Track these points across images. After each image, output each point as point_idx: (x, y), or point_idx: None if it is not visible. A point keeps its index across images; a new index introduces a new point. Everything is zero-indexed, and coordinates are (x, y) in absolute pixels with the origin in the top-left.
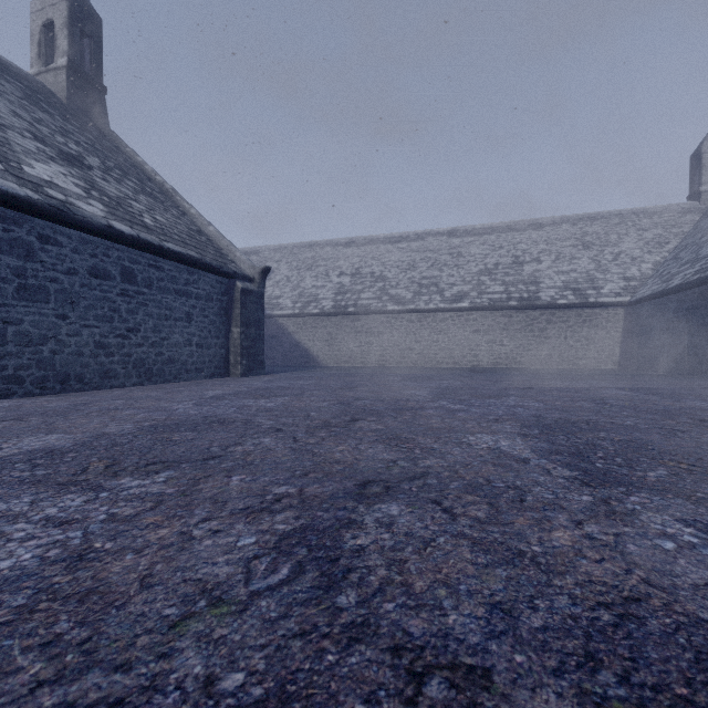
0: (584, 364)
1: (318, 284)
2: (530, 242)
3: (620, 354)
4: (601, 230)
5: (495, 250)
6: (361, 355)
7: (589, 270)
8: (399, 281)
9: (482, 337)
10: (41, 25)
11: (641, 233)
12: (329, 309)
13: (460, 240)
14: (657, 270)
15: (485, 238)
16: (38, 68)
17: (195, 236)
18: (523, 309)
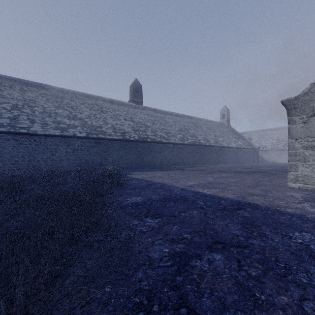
0: None
1: (266, 142)
2: None
3: None
4: None
5: None
6: (278, 160)
7: None
8: None
9: None
10: (222, 114)
11: None
12: (269, 149)
13: None
14: None
15: None
16: (221, 120)
17: (248, 144)
18: None
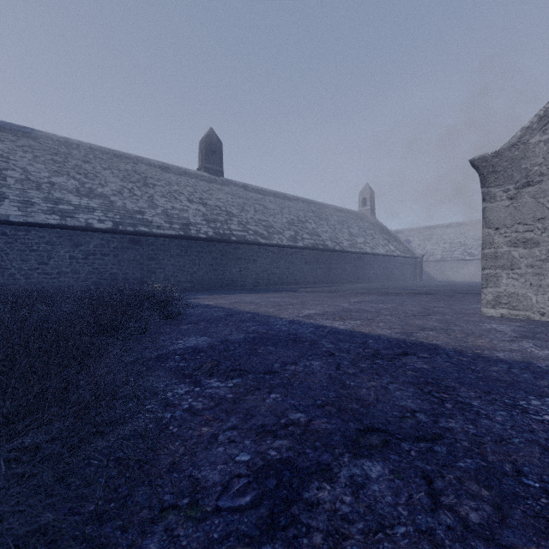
0: None
1: (433, 248)
2: None
3: None
4: None
5: None
6: (453, 276)
7: None
8: (473, 246)
9: None
10: (362, 198)
11: None
12: (439, 259)
13: None
14: None
15: None
16: (361, 208)
17: (406, 249)
18: None
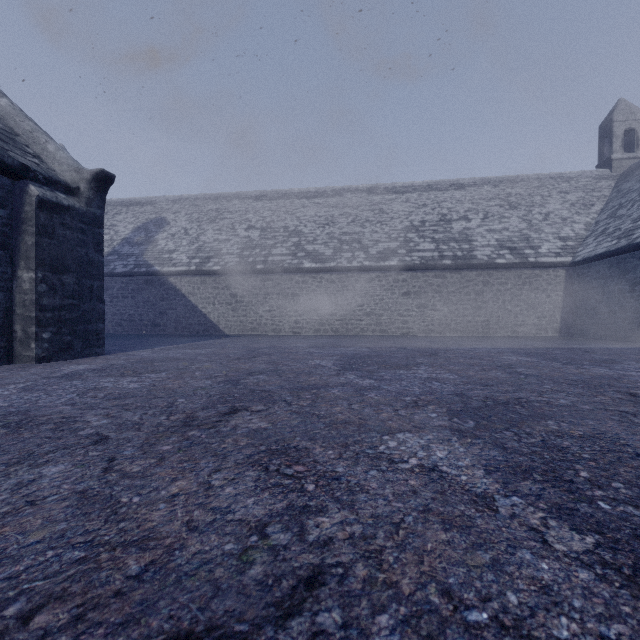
0: (524, 331)
1: (221, 238)
2: (454, 201)
3: (560, 320)
4: (523, 192)
5: (419, 208)
6: (272, 321)
7: (521, 229)
8: (317, 236)
9: (413, 301)
10: None
11: (564, 196)
12: (233, 265)
13: (381, 197)
14: (593, 230)
15: (406, 196)
16: None
17: None
18: (458, 268)
